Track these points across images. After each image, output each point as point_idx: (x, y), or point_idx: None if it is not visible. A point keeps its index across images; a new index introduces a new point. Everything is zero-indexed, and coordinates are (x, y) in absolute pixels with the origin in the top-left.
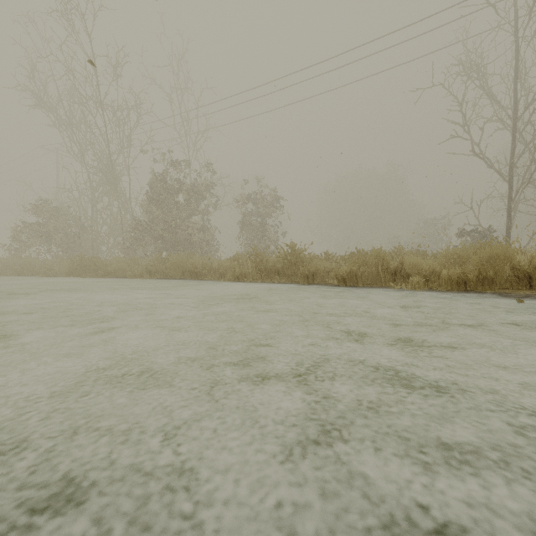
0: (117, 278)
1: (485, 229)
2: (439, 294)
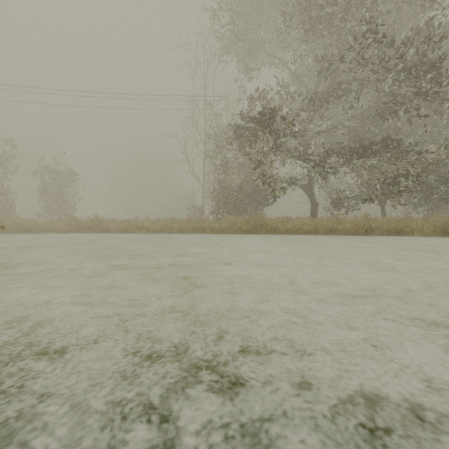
0: None
1: (196, 207)
2: (148, 234)
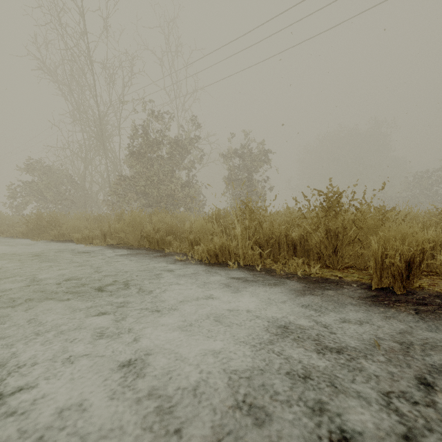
0: (68, 242)
1: None
2: None
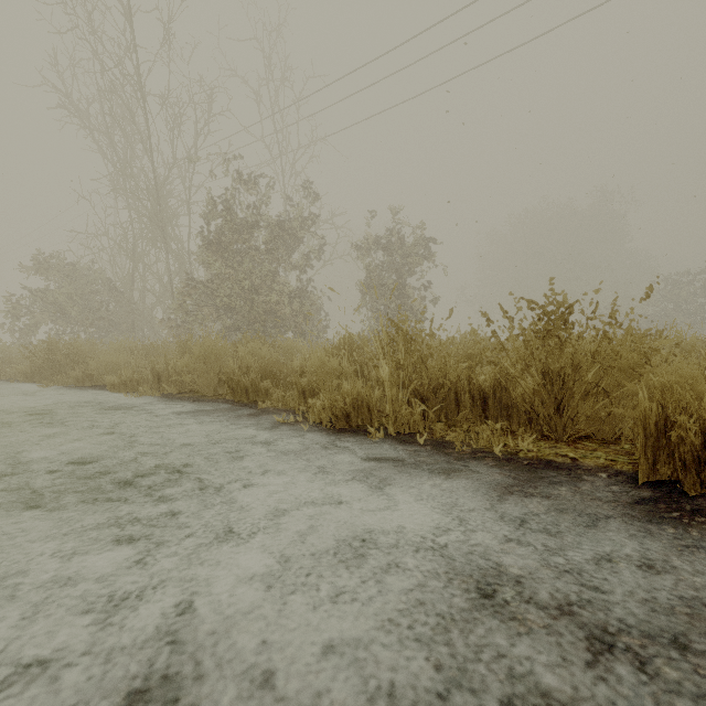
0: (99, 388)
1: None
2: None
